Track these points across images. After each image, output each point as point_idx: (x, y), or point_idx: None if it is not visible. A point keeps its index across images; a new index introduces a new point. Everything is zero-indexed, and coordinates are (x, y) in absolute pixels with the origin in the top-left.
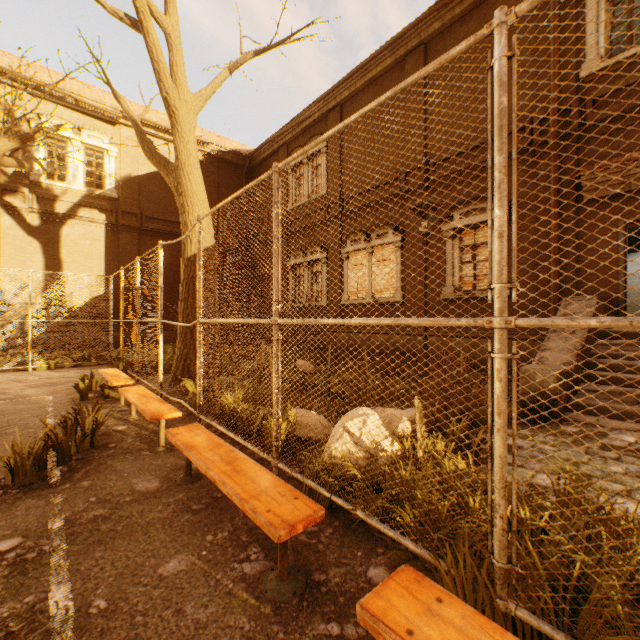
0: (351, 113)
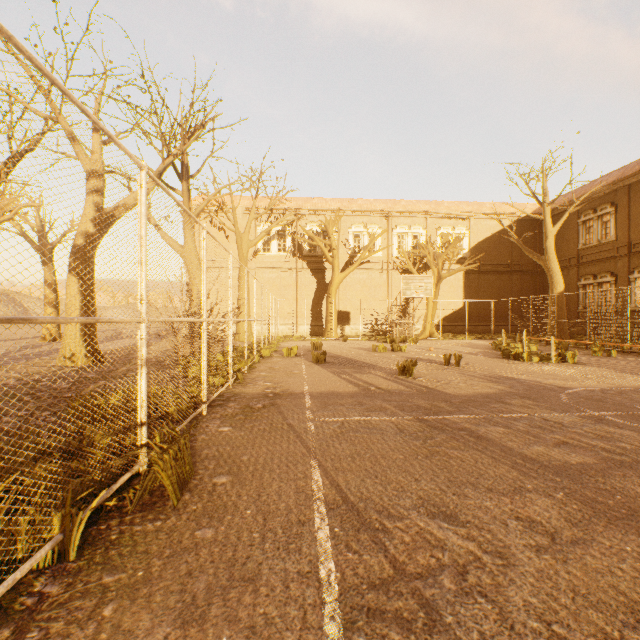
0: (637, 190)
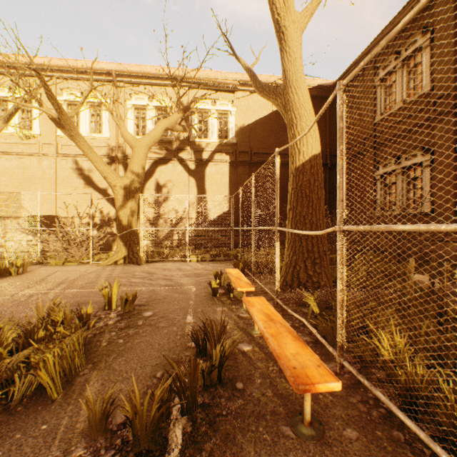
0: None
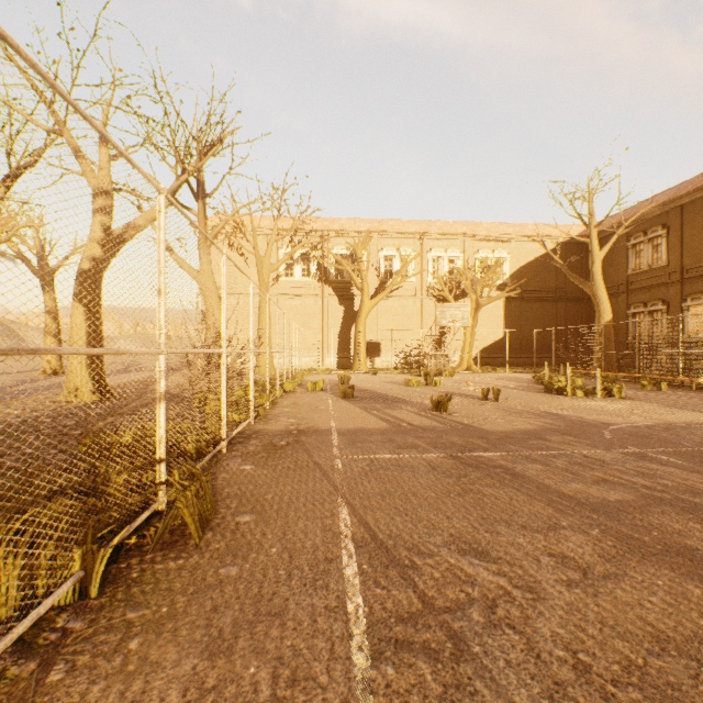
0: (690, 212)
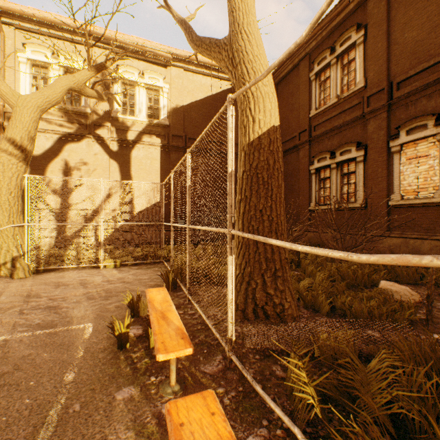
0: None
